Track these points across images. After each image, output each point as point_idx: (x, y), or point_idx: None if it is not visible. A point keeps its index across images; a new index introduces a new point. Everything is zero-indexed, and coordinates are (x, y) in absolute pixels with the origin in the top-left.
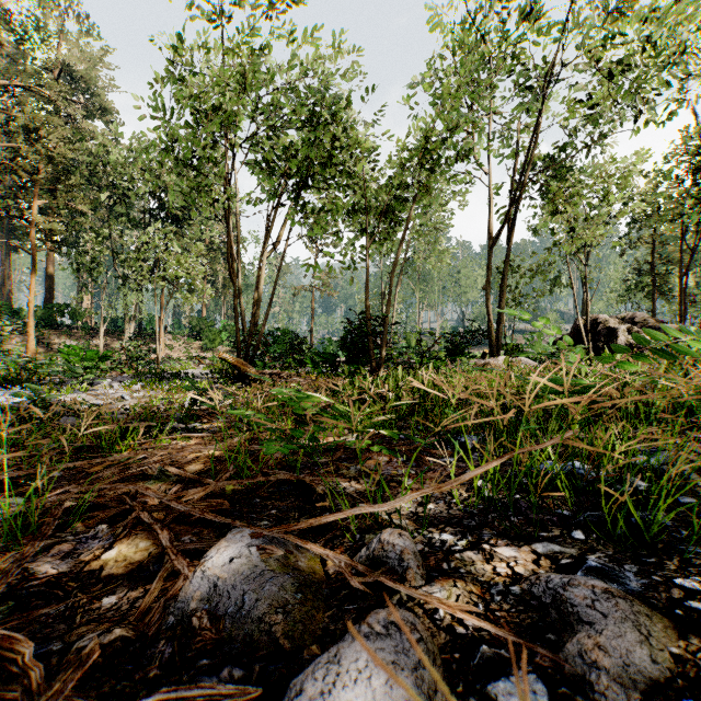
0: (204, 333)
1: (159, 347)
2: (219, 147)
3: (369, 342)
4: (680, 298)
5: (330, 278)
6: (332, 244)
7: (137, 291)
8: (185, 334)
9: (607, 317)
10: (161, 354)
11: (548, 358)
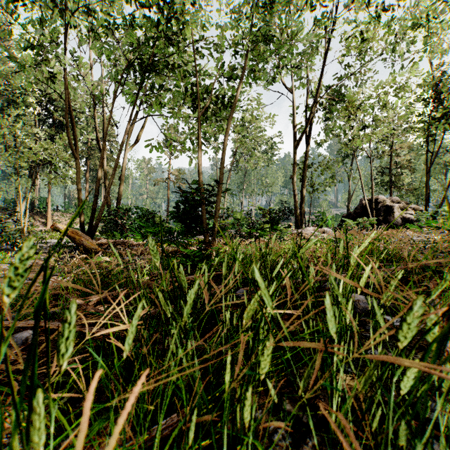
0: (85, 211)
1: (47, 221)
2: (44, 5)
3: (203, 211)
4: (427, 186)
5: (181, 174)
6: (182, 150)
7: (28, 178)
8: (71, 212)
9: (384, 197)
10: (48, 227)
11: (351, 228)
